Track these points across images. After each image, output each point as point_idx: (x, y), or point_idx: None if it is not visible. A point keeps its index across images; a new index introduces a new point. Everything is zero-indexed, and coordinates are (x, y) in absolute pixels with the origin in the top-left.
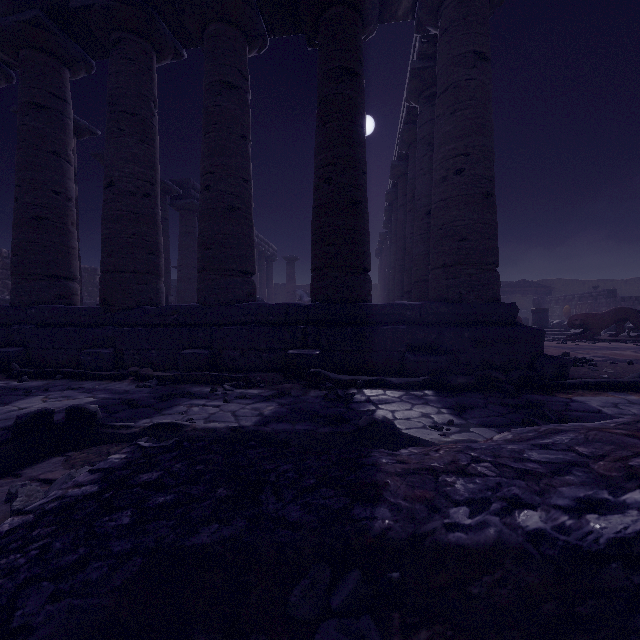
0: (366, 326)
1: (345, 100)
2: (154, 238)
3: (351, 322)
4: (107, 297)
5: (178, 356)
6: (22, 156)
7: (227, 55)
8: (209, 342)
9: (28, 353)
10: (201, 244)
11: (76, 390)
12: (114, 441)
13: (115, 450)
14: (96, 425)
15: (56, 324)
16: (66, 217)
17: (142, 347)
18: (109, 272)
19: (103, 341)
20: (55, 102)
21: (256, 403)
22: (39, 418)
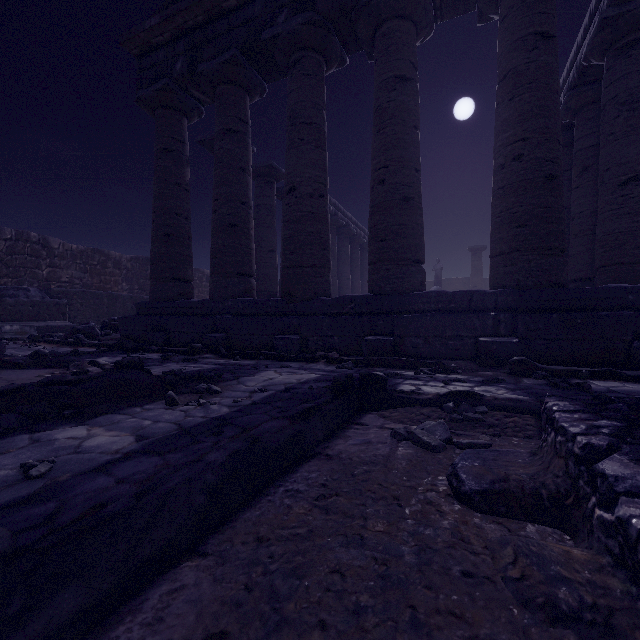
0: (575, 312)
1: (539, 67)
2: (326, 235)
3: (550, 309)
4: (290, 290)
5: (362, 342)
6: (219, 175)
7: (401, 50)
8: (389, 329)
9: (228, 338)
10: (375, 236)
11: (290, 368)
12: (414, 404)
13: (426, 412)
14: (388, 390)
15: (247, 314)
16: (249, 223)
17: (325, 334)
18: (292, 267)
19: (289, 328)
20: (241, 126)
21: (479, 386)
22: (349, 379)
